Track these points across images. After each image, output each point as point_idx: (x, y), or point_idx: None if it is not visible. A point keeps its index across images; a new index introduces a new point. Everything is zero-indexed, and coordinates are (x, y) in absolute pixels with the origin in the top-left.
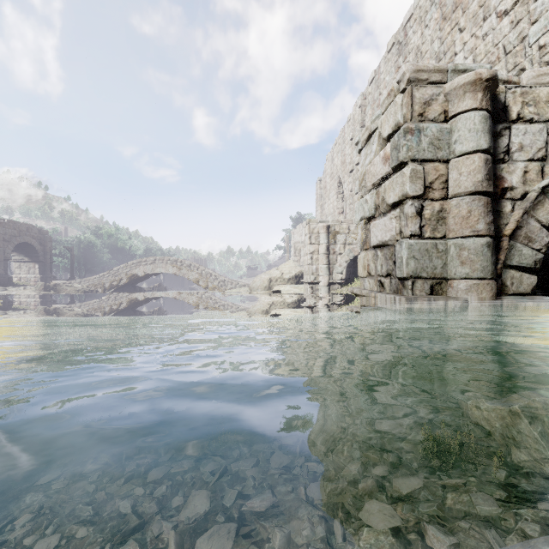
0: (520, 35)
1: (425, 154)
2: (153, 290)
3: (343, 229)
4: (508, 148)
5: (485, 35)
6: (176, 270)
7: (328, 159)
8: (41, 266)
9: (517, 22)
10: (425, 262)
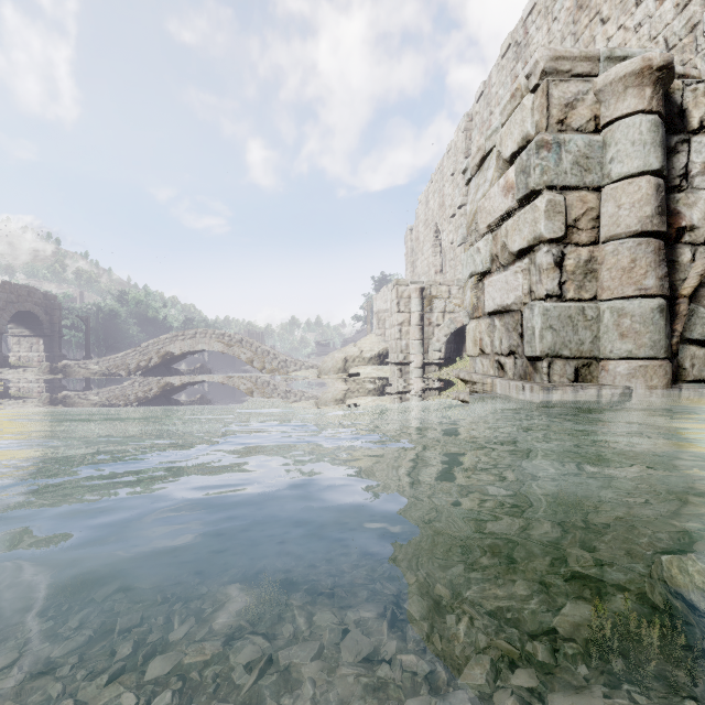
0: (689, 22)
1: (567, 179)
2: (194, 373)
3: (442, 292)
4: (686, 171)
5: (638, 26)
6: (223, 347)
7: (422, 201)
8: (47, 341)
9: (685, 5)
10: (567, 335)
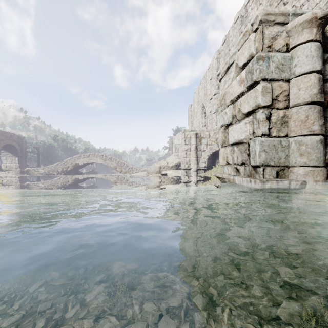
0: (327, 2)
1: (272, 75)
2: (89, 173)
3: (206, 135)
4: None
5: (302, 5)
6: (102, 161)
7: (196, 92)
8: (19, 158)
9: None
10: (272, 154)
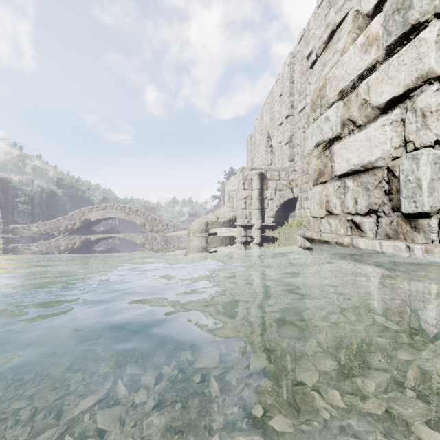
0: None
1: None
2: (107, 233)
3: (274, 176)
4: None
5: None
6: (124, 215)
7: (258, 118)
8: (3, 211)
9: None
10: None
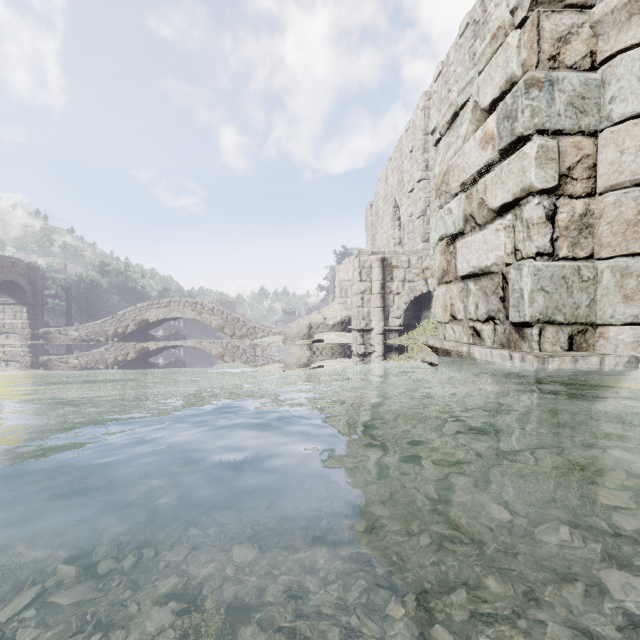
0: None
1: (560, 122)
2: (170, 338)
3: (402, 262)
4: None
5: None
6: (195, 315)
7: (381, 178)
8: (30, 309)
9: None
10: (560, 298)
